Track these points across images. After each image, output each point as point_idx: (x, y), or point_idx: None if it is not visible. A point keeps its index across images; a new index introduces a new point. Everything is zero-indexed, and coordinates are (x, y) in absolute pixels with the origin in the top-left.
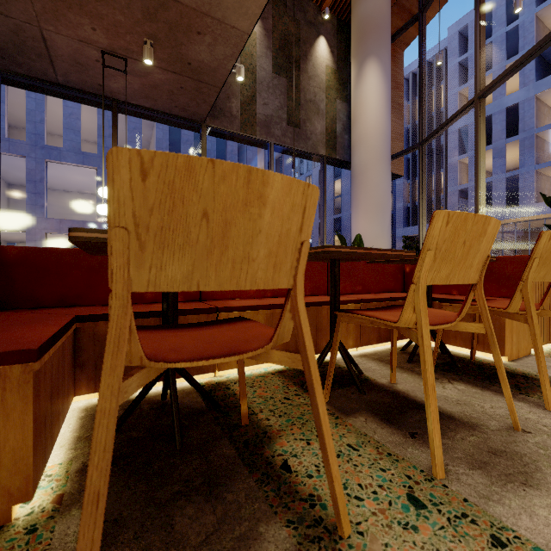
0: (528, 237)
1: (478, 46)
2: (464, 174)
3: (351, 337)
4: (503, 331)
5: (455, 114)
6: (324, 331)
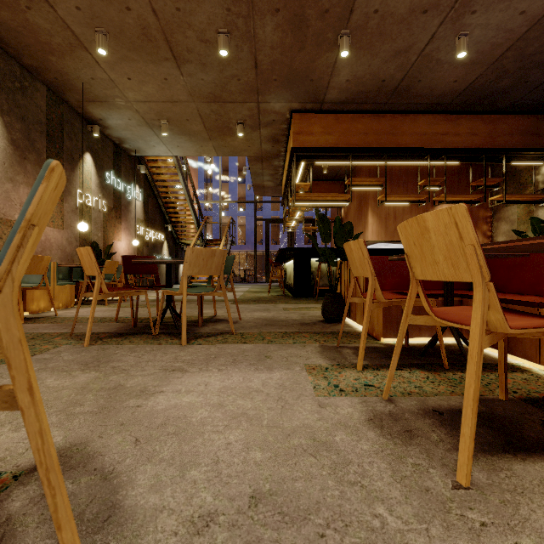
0: None
1: None
2: None
3: None
4: None
5: None
6: None
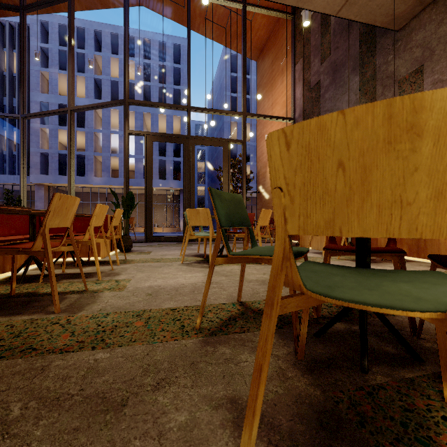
0: (90, 198)
1: (71, 77)
2: (45, 141)
3: (23, 261)
4: (100, 246)
5: (54, 110)
6: (8, 258)
